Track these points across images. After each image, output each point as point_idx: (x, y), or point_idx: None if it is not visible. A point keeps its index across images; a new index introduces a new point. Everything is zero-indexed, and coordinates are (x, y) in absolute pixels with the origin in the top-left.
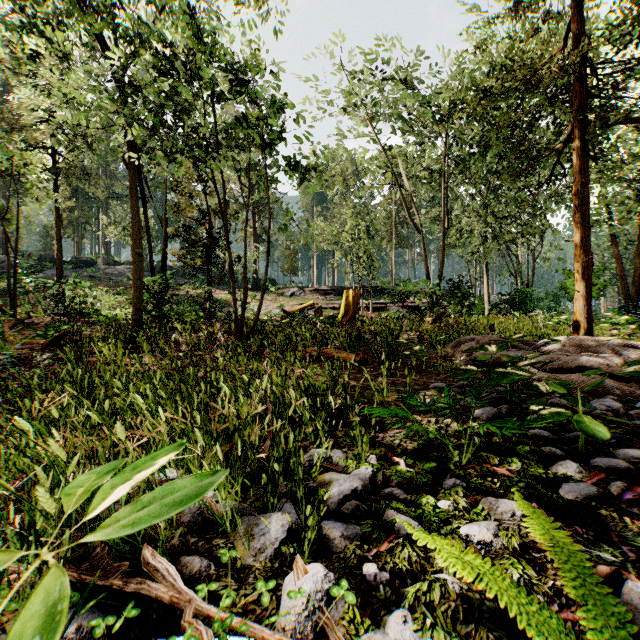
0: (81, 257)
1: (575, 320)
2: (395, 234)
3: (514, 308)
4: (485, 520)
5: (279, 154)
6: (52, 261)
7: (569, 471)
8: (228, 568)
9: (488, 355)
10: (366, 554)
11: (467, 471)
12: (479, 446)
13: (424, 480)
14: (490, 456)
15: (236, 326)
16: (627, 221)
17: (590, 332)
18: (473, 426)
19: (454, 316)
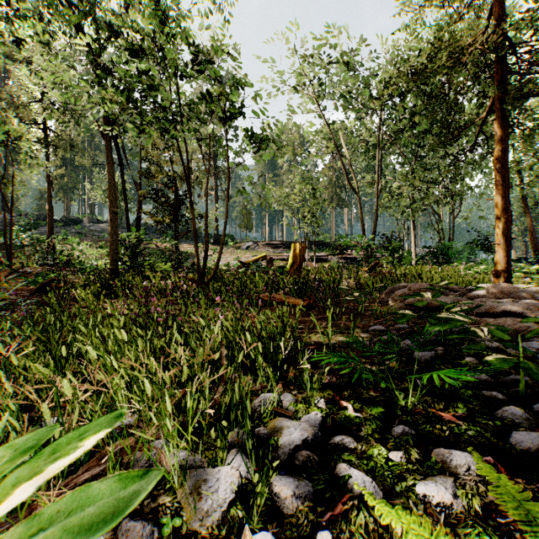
0: (70, 216)
1: (496, 269)
2: (335, 196)
3: (438, 259)
4: (439, 474)
5: (236, 129)
6: (45, 220)
7: (515, 418)
8: (172, 534)
9: (423, 301)
10: (319, 518)
11: (414, 417)
12: (422, 390)
13: (373, 427)
14: (435, 401)
15: (198, 275)
16: (537, 184)
17: (509, 280)
18: (425, 377)
19: (386, 266)
